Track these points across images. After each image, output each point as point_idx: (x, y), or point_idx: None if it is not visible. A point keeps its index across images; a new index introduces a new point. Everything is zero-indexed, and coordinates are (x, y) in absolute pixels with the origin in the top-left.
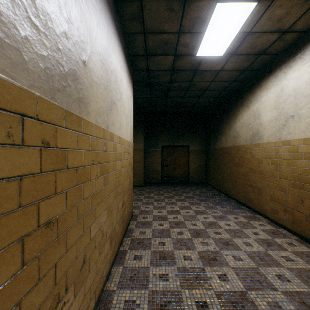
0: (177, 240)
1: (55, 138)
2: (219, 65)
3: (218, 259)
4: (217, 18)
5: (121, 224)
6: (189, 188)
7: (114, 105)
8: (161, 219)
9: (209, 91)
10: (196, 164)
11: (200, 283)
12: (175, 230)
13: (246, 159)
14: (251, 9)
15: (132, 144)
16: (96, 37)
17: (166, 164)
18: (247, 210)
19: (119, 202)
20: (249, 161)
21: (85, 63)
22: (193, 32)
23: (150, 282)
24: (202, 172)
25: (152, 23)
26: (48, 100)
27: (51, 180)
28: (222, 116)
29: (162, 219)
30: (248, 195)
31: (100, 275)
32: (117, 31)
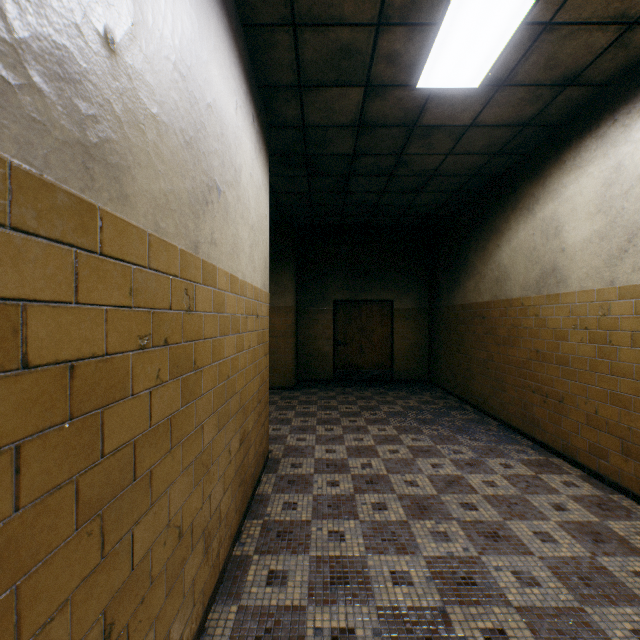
0: (373, 525)
1: None
2: (467, 112)
3: (478, 581)
4: None
5: (237, 488)
6: (393, 392)
7: (215, 195)
8: (334, 468)
9: (439, 177)
10: (409, 340)
11: None
12: (366, 498)
13: (525, 329)
14: None
15: (267, 296)
16: None
17: (343, 340)
18: (530, 447)
19: (233, 436)
20: (534, 333)
21: (109, 43)
22: (411, 22)
23: None
24: (421, 358)
25: None
26: None
27: None
28: (466, 236)
29: (337, 470)
30: (530, 411)
31: None
32: (226, 12)
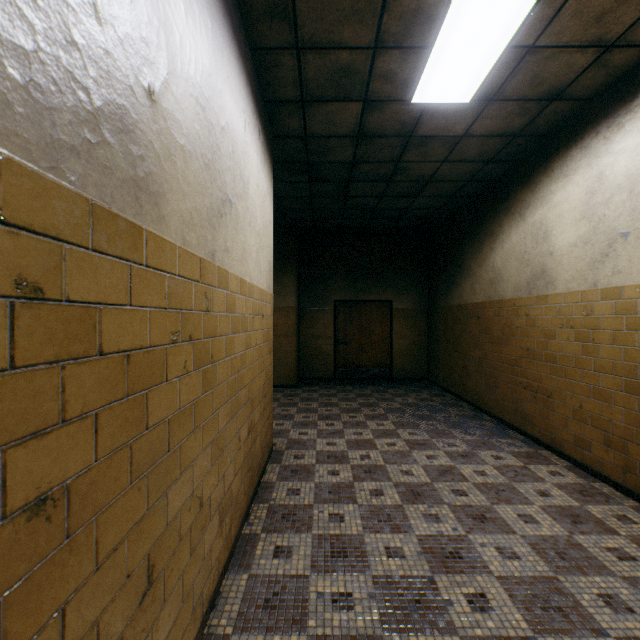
0: (371, 508)
1: (61, 275)
2: (460, 123)
3: (464, 555)
4: (462, 13)
5: (245, 474)
6: (392, 390)
7: (228, 208)
8: (334, 459)
9: (436, 183)
10: (408, 339)
11: (427, 617)
12: (365, 485)
13: (517, 328)
14: None
15: (271, 297)
16: (183, 41)
17: (344, 339)
18: (521, 440)
19: (242, 425)
20: (525, 332)
21: (152, 95)
22: (405, 46)
23: (312, 613)
24: (419, 357)
25: (316, 25)
26: (38, 173)
27: (47, 388)
28: (463, 238)
29: (338, 461)
30: (521, 407)
31: (192, 603)
32: (236, 41)
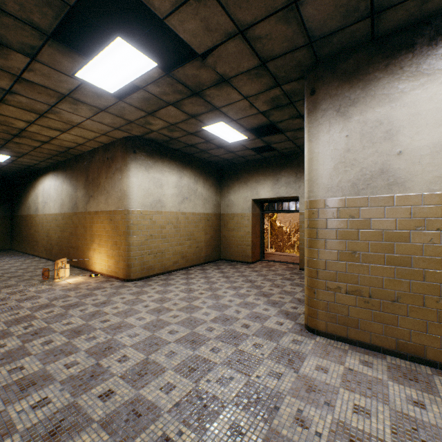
0: None
1: None
2: (3, 164)
3: None
4: None
5: None
6: None
7: None
8: None
9: (3, 170)
10: None
11: None
12: None
13: (34, 224)
14: (10, 157)
15: None
16: None
17: None
18: (32, 257)
19: None
20: (35, 225)
21: None
22: None
23: None
24: (6, 239)
25: None
26: None
27: None
28: (23, 189)
29: None
30: (35, 247)
31: None
32: None
